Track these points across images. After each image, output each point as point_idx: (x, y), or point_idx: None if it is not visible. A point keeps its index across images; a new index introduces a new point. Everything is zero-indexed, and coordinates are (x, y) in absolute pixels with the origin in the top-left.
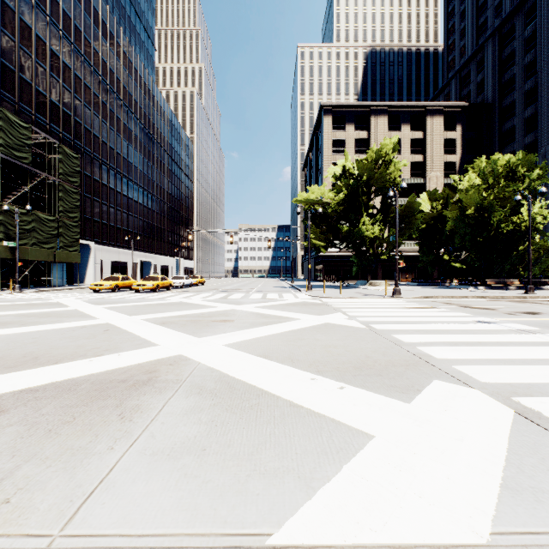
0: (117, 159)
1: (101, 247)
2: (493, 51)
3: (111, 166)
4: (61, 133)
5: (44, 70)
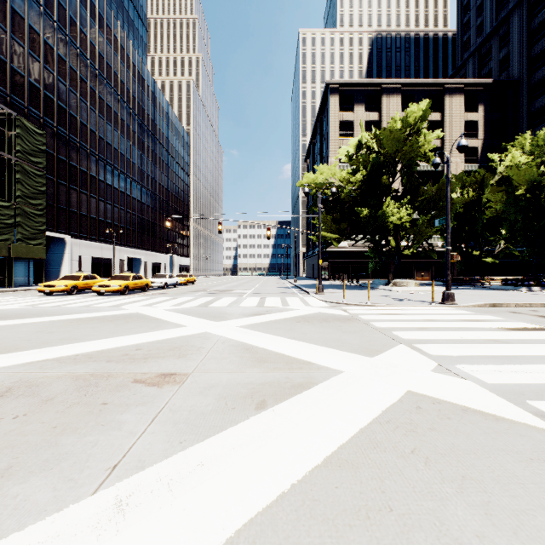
0: (100, 143)
1: (79, 241)
2: (520, 21)
3: (92, 151)
4: (26, 107)
5: (3, 31)
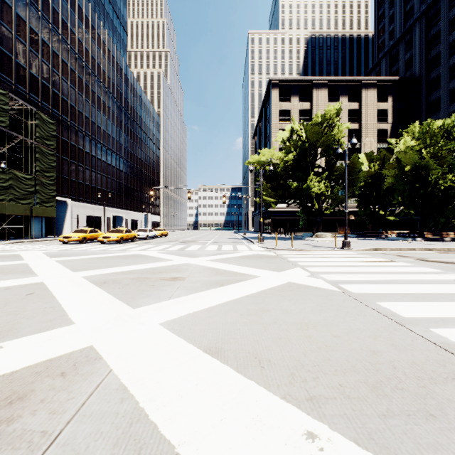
0: (92, 127)
1: (77, 203)
2: (420, 31)
3: (87, 133)
4: (40, 102)
5: (23, 46)
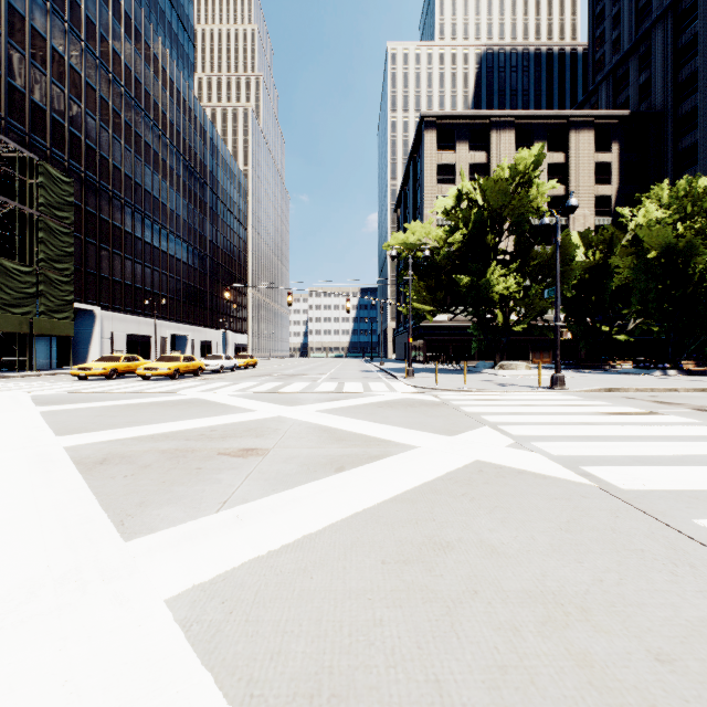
0: (137, 191)
1: (112, 314)
2: (664, 38)
3: (128, 201)
4: (48, 149)
5: (20, 56)
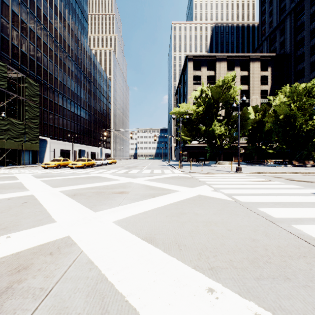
0: (64, 88)
1: (54, 141)
2: (290, 22)
3: (60, 92)
4: (28, 71)
5: (17, 32)
